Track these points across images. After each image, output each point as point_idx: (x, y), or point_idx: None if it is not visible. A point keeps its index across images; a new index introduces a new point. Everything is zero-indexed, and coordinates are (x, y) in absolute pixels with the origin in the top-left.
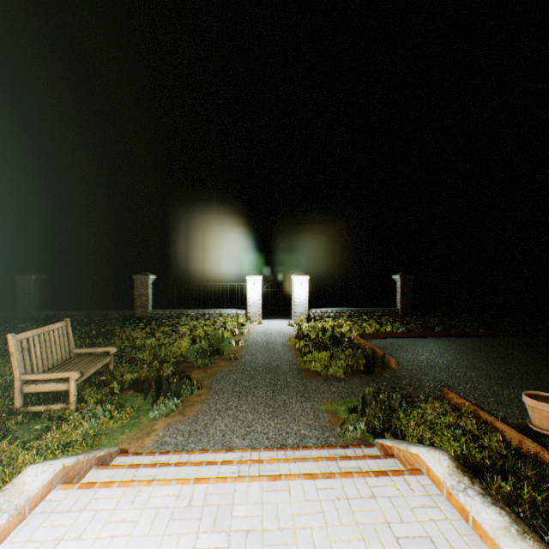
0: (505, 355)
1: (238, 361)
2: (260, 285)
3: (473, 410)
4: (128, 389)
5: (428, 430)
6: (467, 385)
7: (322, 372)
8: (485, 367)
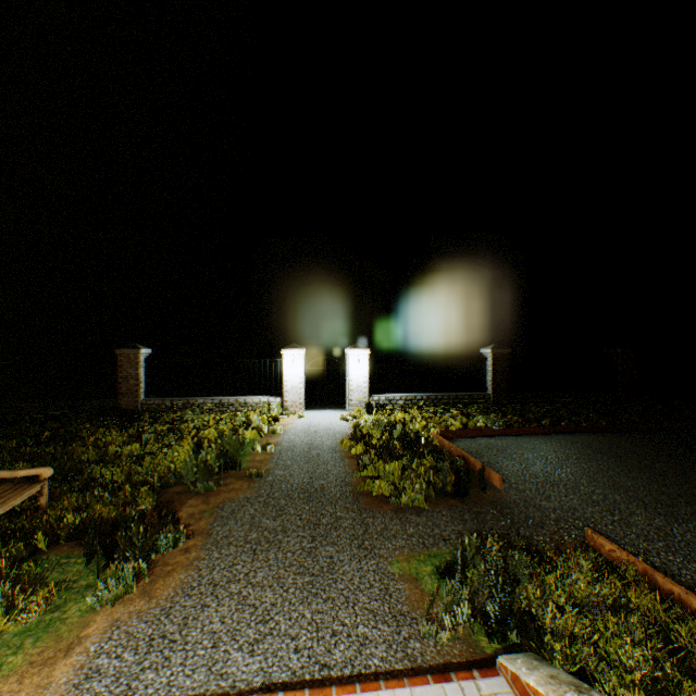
0: (650, 462)
1: (261, 480)
2: (301, 362)
3: (644, 571)
4: (65, 542)
5: (578, 615)
6: (615, 518)
7: (392, 498)
8: (630, 484)
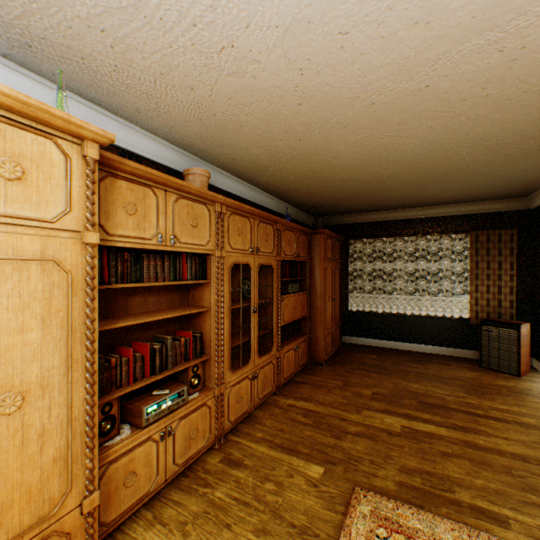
0: None
1: None
2: None
3: None
4: None
5: None
6: None
7: None
8: None
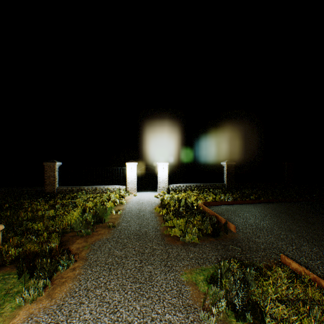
0: (305, 218)
1: (115, 229)
2: (135, 169)
3: (314, 278)
4: (8, 265)
5: (282, 304)
6: (293, 247)
7: (181, 238)
8: (298, 229)
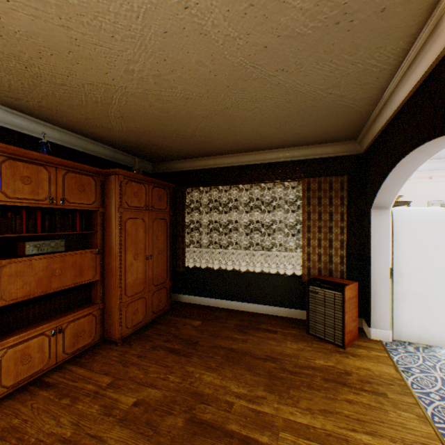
0: None
1: None
2: None
3: None
4: None
5: None
6: None
7: None
8: None
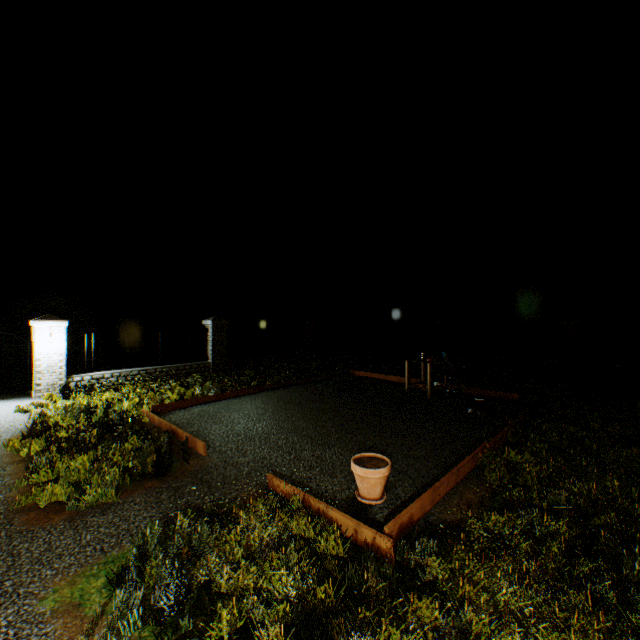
0: (320, 405)
1: None
2: None
3: (305, 498)
4: None
5: (252, 562)
6: (292, 456)
7: (70, 504)
8: (305, 425)
